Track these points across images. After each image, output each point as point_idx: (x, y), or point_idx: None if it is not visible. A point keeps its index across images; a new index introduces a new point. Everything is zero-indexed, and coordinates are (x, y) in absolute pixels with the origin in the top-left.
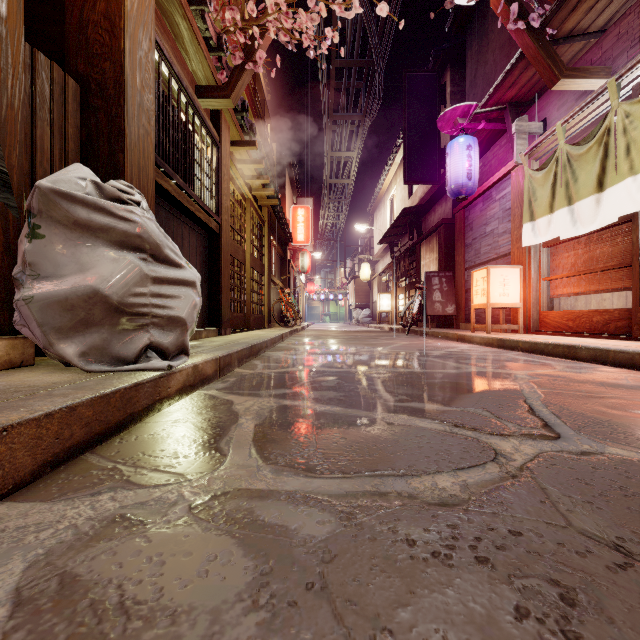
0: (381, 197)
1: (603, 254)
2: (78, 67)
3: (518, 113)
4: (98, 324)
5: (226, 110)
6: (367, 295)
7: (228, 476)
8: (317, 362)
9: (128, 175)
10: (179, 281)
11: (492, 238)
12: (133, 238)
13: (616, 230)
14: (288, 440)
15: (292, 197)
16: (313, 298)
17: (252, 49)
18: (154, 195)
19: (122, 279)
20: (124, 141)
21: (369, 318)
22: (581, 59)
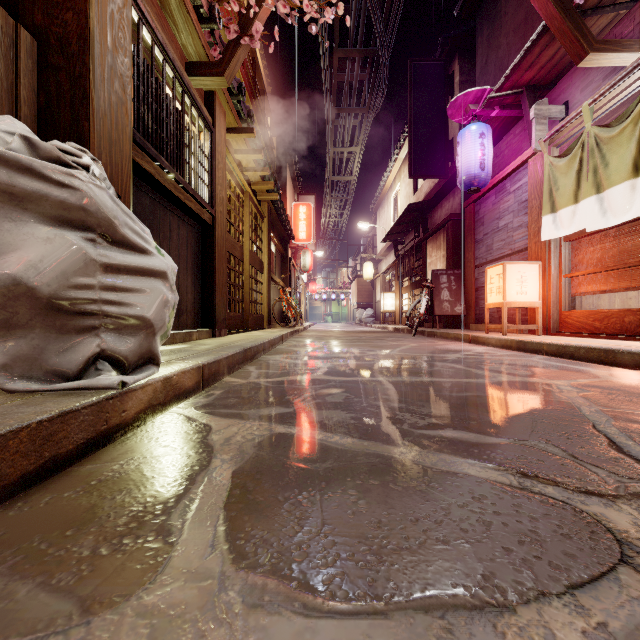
0: (384, 194)
1: (636, 247)
2: (35, 18)
3: (536, 97)
4: (25, 326)
5: (221, 92)
6: (370, 295)
7: (162, 607)
8: (320, 368)
9: (95, 148)
10: (143, 270)
11: (506, 233)
12: (74, 211)
13: None
14: (278, 506)
15: (293, 195)
16: (315, 298)
17: (248, 21)
18: (131, 175)
19: (57, 265)
20: (90, 107)
21: (372, 318)
22: (609, 34)
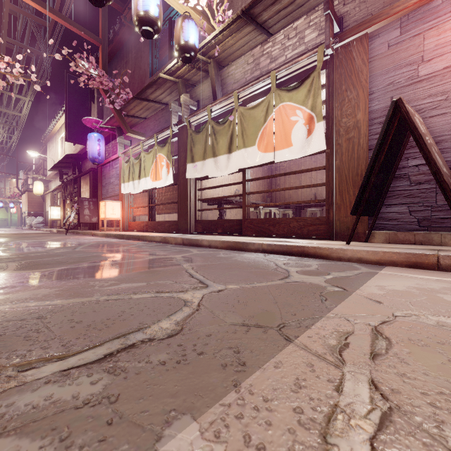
0: (53, 134)
1: (145, 201)
2: None
3: (121, 133)
4: None
5: None
6: (41, 206)
7: None
8: None
9: None
10: None
11: (113, 186)
12: None
13: (147, 193)
14: None
15: None
16: None
17: None
18: None
19: None
20: None
21: (42, 224)
22: (140, 124)
